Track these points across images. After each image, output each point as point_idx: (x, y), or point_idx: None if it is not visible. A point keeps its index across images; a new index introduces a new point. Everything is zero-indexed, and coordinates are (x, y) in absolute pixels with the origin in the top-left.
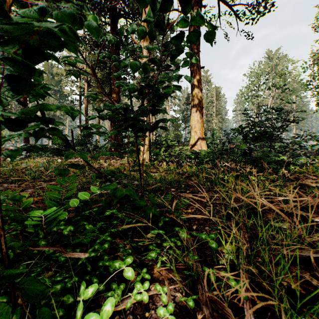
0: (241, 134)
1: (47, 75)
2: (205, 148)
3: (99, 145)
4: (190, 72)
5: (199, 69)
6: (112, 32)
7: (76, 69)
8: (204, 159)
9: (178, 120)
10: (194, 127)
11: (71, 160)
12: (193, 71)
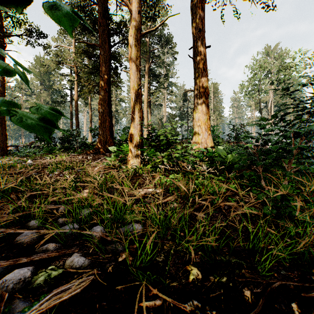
0: (262, 128)
1: (38, 70)
2: (212, 146)
3: (89, 143)
4: (193, 52)
5: (204, 49)
6: (100, 9)
7: (65, 60)
8: (226, 164)
9: (174, 117)
10: (198, 120)
11: (44, 161)
12: (196, 51)
